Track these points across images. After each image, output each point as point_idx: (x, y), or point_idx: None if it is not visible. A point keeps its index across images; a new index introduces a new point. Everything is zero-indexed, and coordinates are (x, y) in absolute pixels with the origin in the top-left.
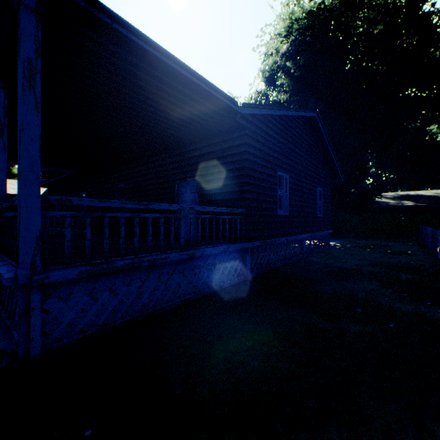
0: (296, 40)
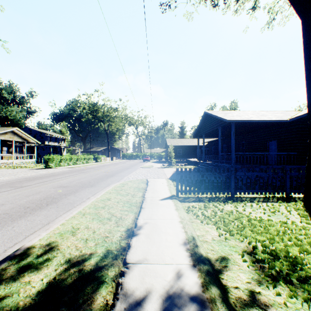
0: None
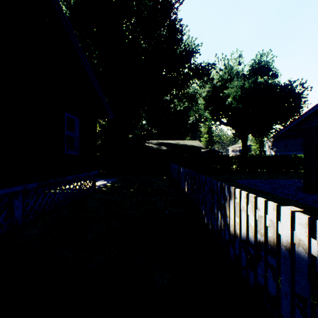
0: None
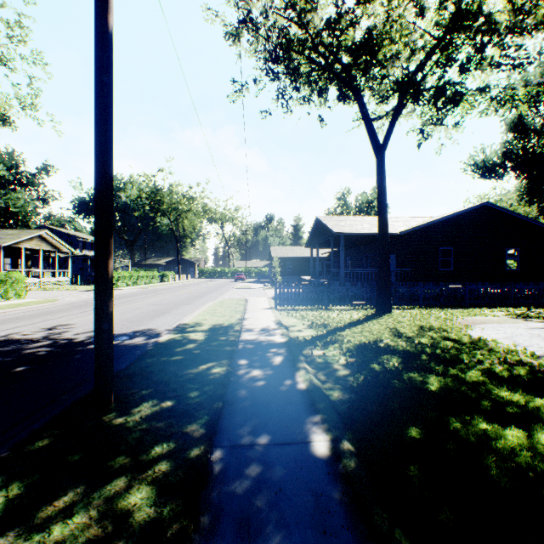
0: (536, 94)
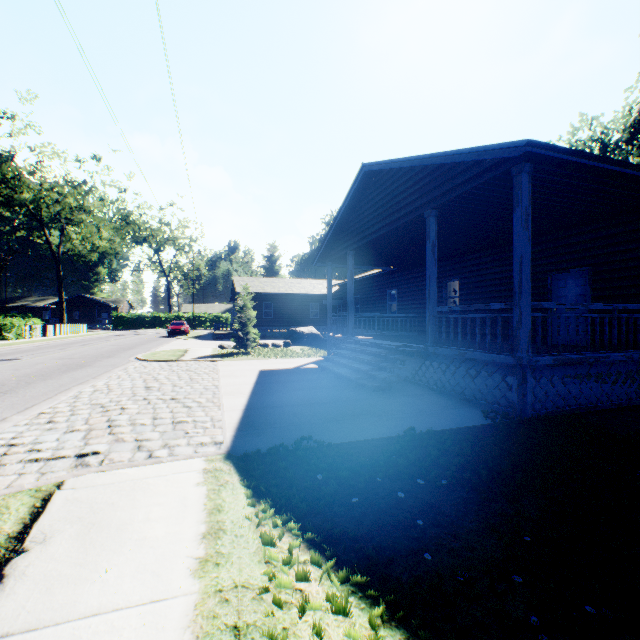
0: None
